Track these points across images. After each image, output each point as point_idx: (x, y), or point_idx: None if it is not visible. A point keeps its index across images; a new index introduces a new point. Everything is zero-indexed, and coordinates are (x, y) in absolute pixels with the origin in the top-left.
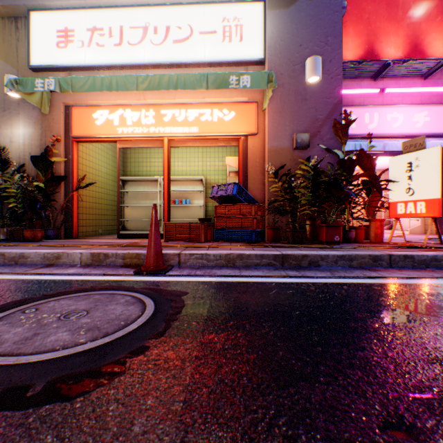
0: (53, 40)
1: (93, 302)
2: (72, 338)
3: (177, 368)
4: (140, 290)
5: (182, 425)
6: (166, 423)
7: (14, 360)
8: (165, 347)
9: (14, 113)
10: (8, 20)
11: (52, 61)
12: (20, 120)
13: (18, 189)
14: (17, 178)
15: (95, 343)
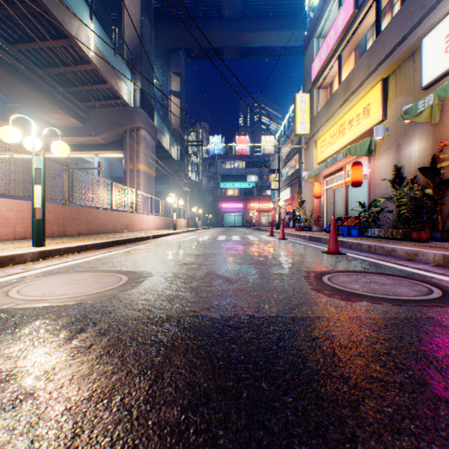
0: (440, 50)
1: (393, 282)
2: (356, 288)
3: (375, 312)
4: (445, 289)
5: (344, 316)
6: (341, 314)
7: (331, 284)
8: (387, 307)
9: (409, 135)
10: (406, 60)
11: (439, 70)
12: (414, 138)
13: (412, 197)
14: (404, 190)
15: (361, 293)
